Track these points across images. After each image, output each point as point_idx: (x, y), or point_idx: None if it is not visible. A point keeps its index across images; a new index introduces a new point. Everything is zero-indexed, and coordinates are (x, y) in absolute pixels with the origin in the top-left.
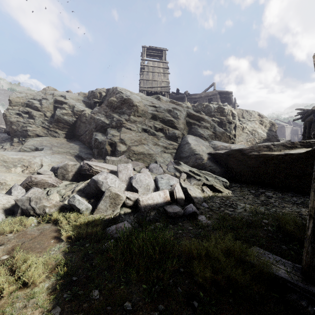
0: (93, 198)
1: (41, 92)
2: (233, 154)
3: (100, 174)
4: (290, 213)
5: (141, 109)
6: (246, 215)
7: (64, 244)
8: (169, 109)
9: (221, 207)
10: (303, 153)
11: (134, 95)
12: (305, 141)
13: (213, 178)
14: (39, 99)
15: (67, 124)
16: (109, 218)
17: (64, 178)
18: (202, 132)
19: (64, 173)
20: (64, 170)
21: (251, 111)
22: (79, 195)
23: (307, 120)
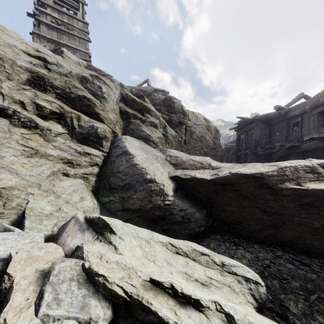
0: None
1: None
2: (236, 184)
3: None
4: None
5: None
6: None
7: None
8: (83, 75)
9: None
10: None
11: None
12: None
13: (217, 270)
14: None
15: None
16: None
17: None
18: (148, 131)
19: None
20: None
21: (197, 114)
22: None
23: (244, 130)
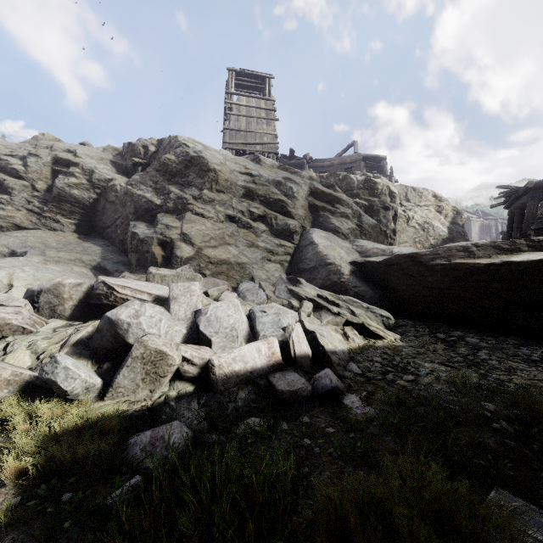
0: (109, 359)
1: (28, 143)
2: (399, 264)
3: (124, 306)
4: (530, 384)
5: (223, 178)
6: (444, 392)
7: (7, 495)
8: (277, 180)
9: (387, 373)
10: (541, 261)
11: (211, 152)
12: (536, 239)
13: (363, 310)
14: (21, 156)
15: (79, 205)
16: (141, 410)
17: (55, 314)
18: (337, 223)
19: (55, 302)
20: (53, 295)
21: (421, 190)
22: (78, 353)
23: (515, 207)
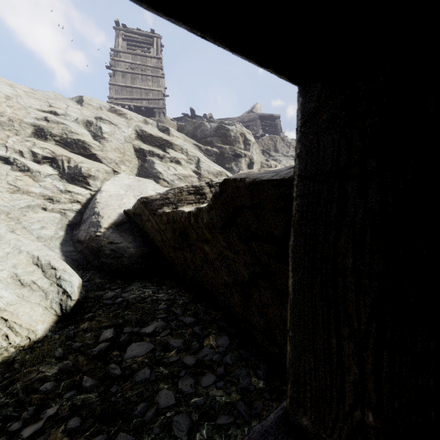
0: None
1: None
2: (143, 213)
3: None
4: None
5: None
6: None
7: None
8: (87, 120)
9: None
10: (212, 207)
11: None
12: None
13: (51, 281)
14: None
15: None
16: None
17: None
18: (161, 168)
19: None
20: None
21: (290, 140)
22: None
23: None
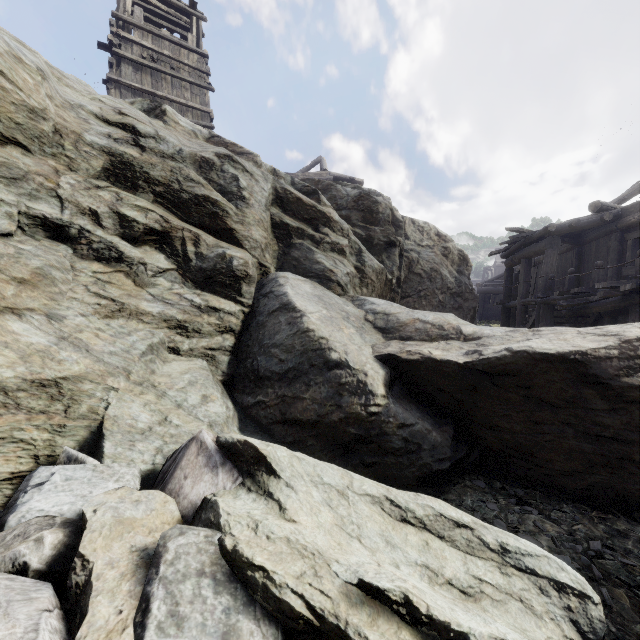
0: None
1: None
2: (523, 375)
3: None
4: None
5: (14, 96)
6: None
7: None
8: (203, 156)
9: None
10: None
11: None
12: None
13: (492, 562)
14: None
15: None
16: None
17: None
18: (327, 263)
19: None
20: None
21: (422, 224)
22: None
23: (523, 256)
